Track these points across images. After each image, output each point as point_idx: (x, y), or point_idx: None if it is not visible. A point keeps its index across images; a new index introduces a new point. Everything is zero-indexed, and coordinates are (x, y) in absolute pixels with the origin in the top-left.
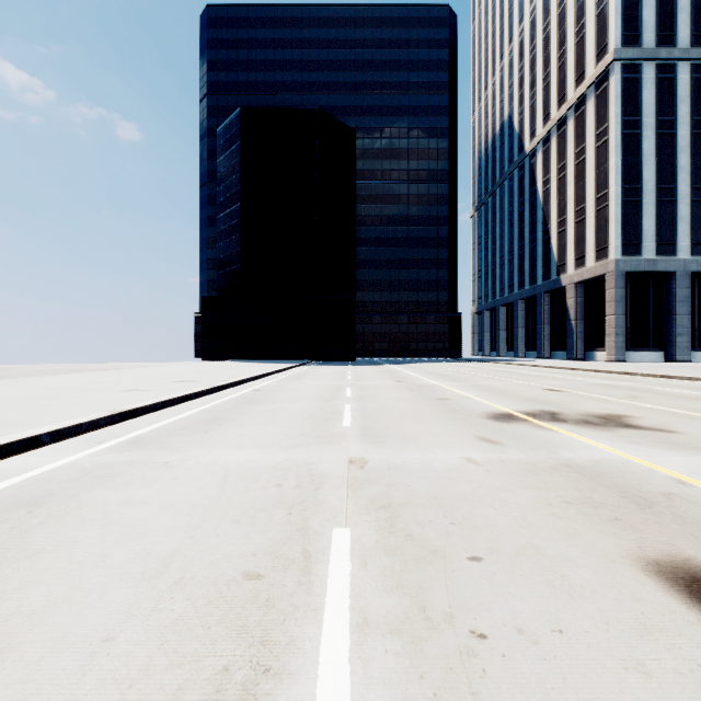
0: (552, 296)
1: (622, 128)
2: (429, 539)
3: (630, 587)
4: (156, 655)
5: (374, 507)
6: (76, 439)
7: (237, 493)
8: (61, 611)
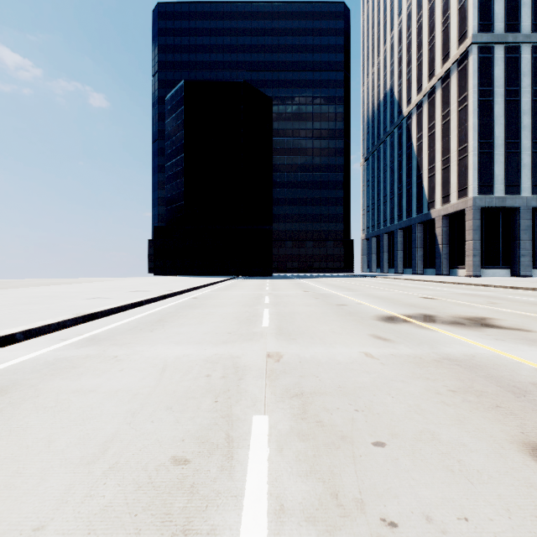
0: (424, 226)
1: (478, 96)
2: (337, 425)
3: (522, 472)
4: None
5: (288, 395)
6: (45, 337)
7: (172, 383)
8: (0, 498)
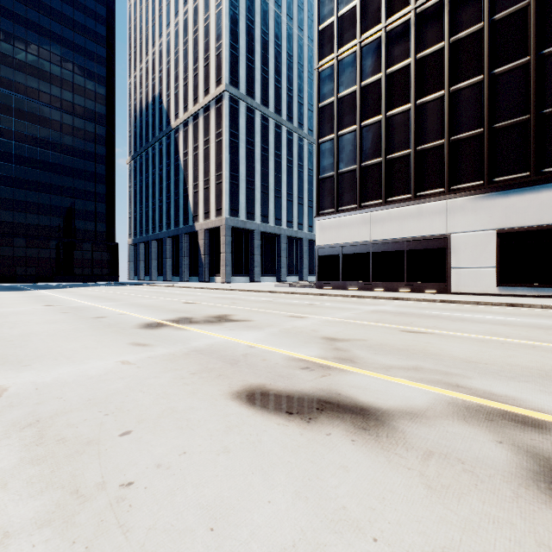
0: (190, 237)
1: (230, 136)
2: (84, 434)
3: (224, 410)
4: None
5: (17, 429)
6: None
7: None
8: None
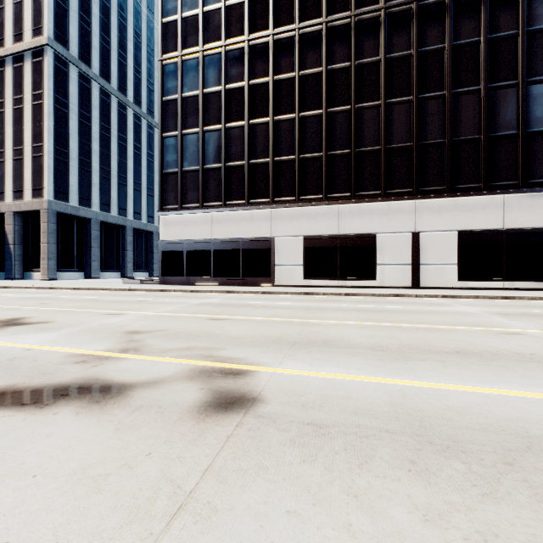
0: None
1: (55, 102)
2: None
3: None
4: None
5: None
6: None
7: None
8: None
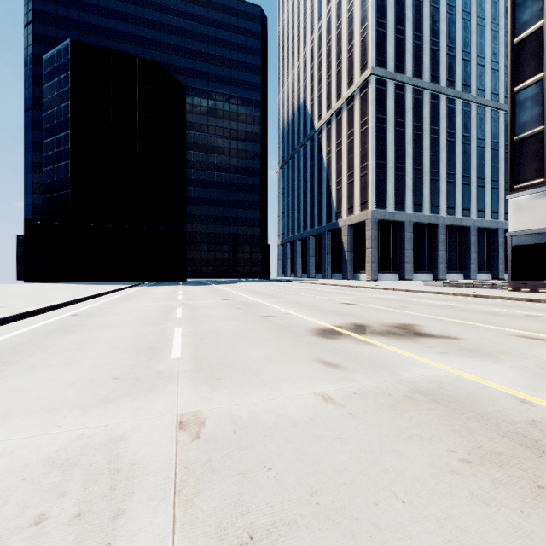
0: (332, 234)
1: (376, 122)
2: None
3: None
4: None
5: None
6: None
7: None
8: None
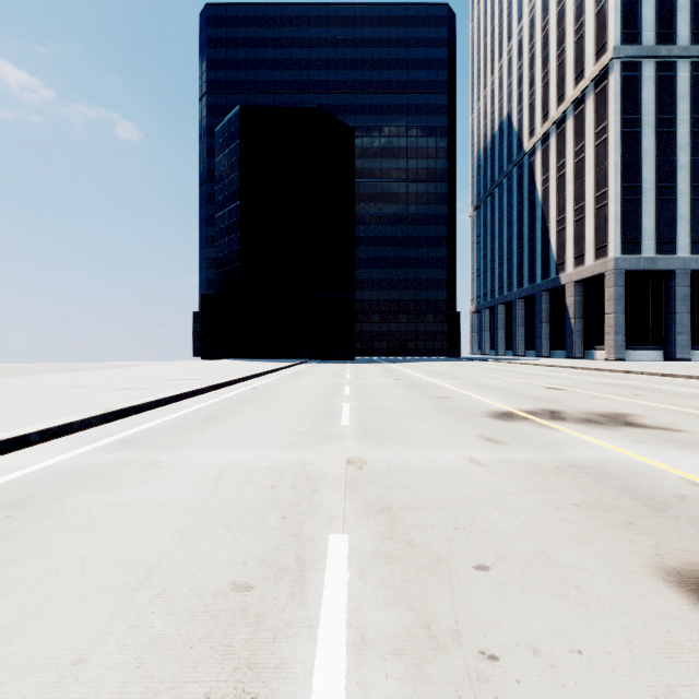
0: (551, 294)
1: (622, 126)
2: (432, 545)
3: (651, 600)
4: (130, 681)
5: (373, 511)
6: (66, 438)
7: (229, 495)
8: (30, 628)
